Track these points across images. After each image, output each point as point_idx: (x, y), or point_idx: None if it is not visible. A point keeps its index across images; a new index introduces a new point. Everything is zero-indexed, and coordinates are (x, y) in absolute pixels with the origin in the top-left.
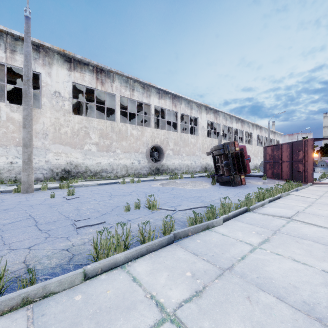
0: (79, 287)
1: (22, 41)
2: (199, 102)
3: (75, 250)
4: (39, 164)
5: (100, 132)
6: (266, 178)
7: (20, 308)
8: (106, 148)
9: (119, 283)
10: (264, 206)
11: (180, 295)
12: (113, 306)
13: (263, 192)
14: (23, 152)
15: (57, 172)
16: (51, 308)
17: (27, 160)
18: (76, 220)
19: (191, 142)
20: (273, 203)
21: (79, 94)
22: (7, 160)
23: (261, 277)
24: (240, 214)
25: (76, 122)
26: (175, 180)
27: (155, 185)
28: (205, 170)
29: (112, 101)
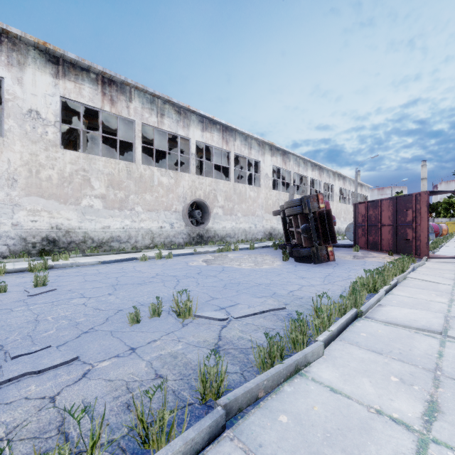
0: None
1: None
2: (261, 138)
3: None
4: (0, 230)
5: (109, 178)
6: (358, 249)
7: None
8: (119, 204)
9: None
10: (380, 303)
11: None
12: None
13: (372, 278)
14: None
15: (33, 242)
16: None
17: None
18: (12, 354)
19: (250, 197)
20: (392, 297)
21: (76, 118)
22: None
23: None
24: (348, 325)
25: (67, 161)
26: (227, 253)
27: (195, 262)
28: (270, 237)
29: (130, 132)
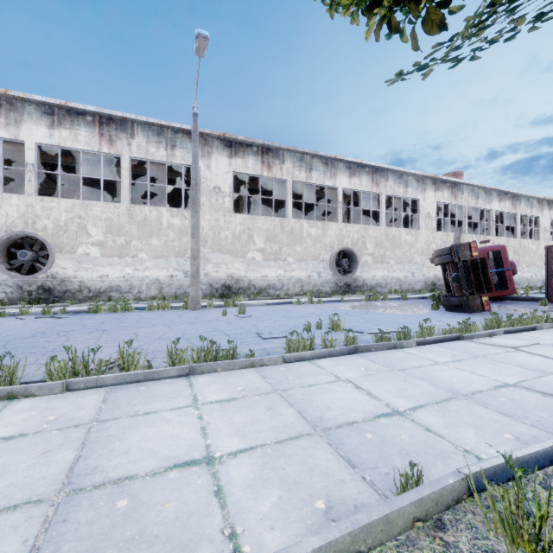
0: (280, 365)
1: (181, 132)
2: (419, 173)
3: (269, 350)
4: None
5: (267, 234)
6: (546, 302)
7: (249, 368)
8: (274, 256)
9: (308, 367)
10: (494, 336)
11: (352, 375)
12: (306, 374)
13: (499, 320)
14: (192, 265)
15: (216, 288)
16: (267, 370)
17: (196, 274)
18: (259, 333)
19: (406, 241)
20: (513, 335)
21: (239, 183)
22: (168, 273)
23: (427, 376)
24: (446, 341)
25: (237, 223)
26: (374, 302)
27: (342, 307)
28: (433, 288)
29: (281, 188)
